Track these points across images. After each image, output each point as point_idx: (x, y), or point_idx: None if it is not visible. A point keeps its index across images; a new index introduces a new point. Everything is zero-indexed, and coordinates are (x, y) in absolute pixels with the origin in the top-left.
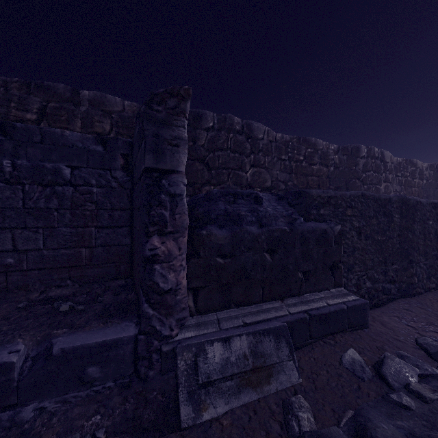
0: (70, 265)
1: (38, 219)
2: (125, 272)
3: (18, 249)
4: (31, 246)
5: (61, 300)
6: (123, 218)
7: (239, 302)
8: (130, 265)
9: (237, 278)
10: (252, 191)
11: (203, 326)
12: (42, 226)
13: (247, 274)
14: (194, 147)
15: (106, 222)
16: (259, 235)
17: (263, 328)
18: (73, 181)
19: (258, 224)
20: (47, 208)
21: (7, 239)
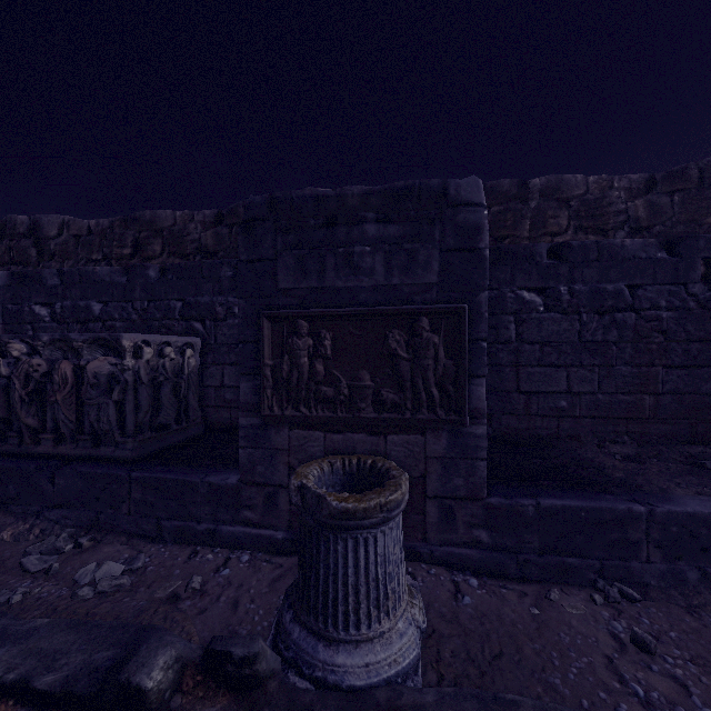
0: (627, 417)
1: (593, 355)
2: (703, 435)
3: (569, 391)
4: (584, 388)
5: (631, 461)
6: (702, 354)
7: None
8: (710, 426)
9: None
10: None
11: None
12: (596, 364)
13: None
14: None
15: (677, 360)
16: None
17: None
18: (636, 304)
19: None
20: (603, 341)
21: (559, 379)
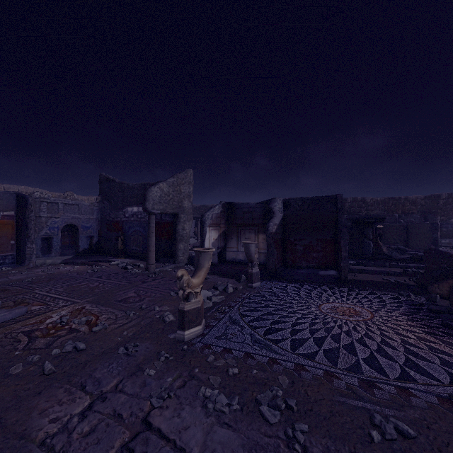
0: None
1: None
2: None
3: None
4: None
5: None
6: None
7: (448, 238)
8: None
9: (447, 235)
10: (452, 223)
11: (441, 239)
12: None
13: (449, 235)
14: (437, 206)
15: None
16: (451, 230)
17: (451, 240)
18: (415, 222)
19: (452, 228)
20: None
21: None
